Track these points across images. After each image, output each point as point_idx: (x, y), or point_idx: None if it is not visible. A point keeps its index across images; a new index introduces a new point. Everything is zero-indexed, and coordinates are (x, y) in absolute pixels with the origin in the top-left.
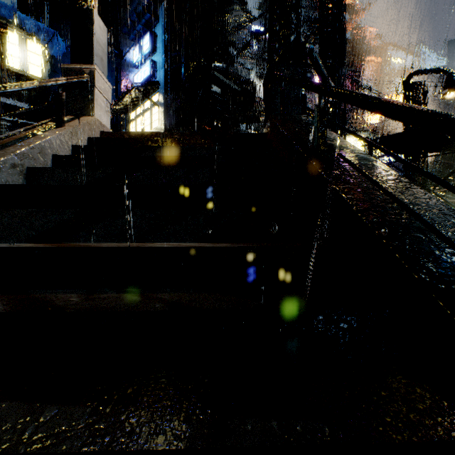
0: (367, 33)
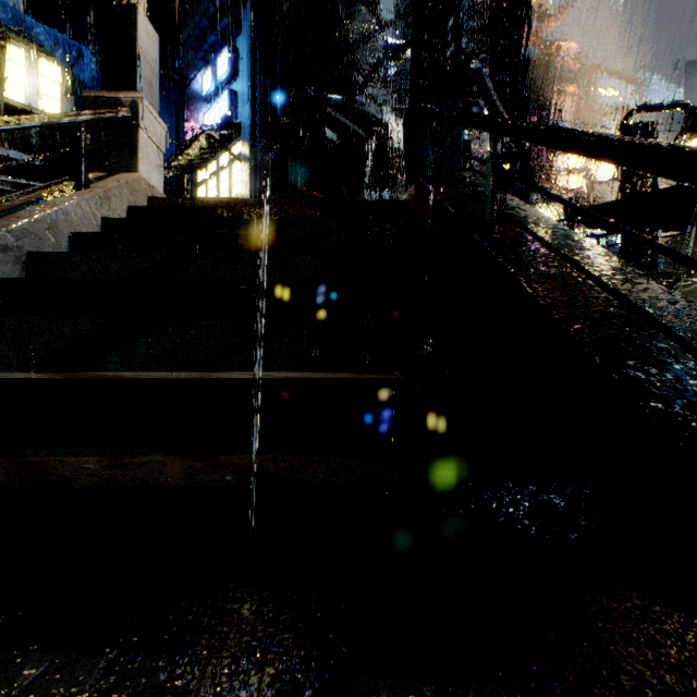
0: (562, 51)
